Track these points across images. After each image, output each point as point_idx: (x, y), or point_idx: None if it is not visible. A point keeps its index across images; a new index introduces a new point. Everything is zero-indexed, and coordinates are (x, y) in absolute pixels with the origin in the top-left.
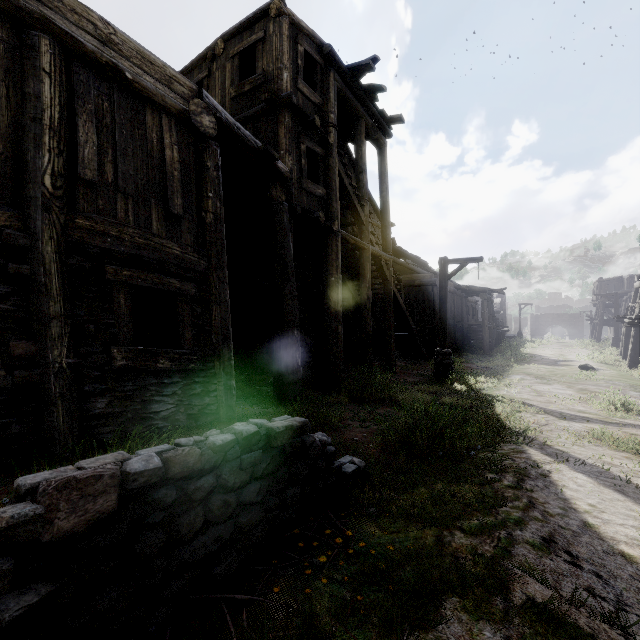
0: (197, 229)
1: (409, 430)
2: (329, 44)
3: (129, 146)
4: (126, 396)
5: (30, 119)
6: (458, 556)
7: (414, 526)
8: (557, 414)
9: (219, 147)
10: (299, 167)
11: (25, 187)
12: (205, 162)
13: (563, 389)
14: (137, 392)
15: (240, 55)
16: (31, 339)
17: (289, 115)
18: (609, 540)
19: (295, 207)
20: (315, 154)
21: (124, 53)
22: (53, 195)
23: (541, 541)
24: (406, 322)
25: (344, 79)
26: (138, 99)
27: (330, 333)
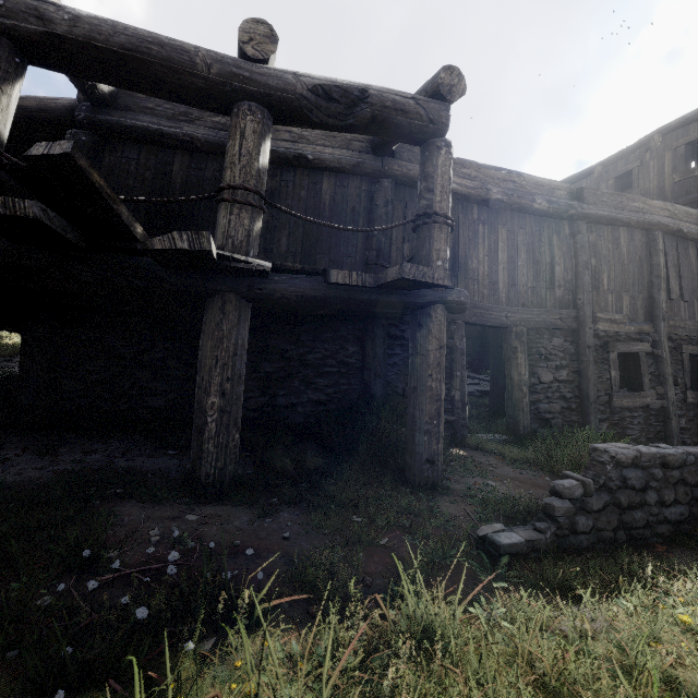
0: None
1: None
2: None
3: (684, 272)
4: (690, 419)
5: (655, 277)
6: None
7: None
8: None
9: None
10: None
11: (654, 311)
12: None
13: None
14: (694, 418)
15: (684, 144)
16: (660, 385)
17: None
18: None
19: None
20: None
21: (679, 218)
22: (665, 312)
23: None
24: None
25: None
26: (685, 241)
27: None
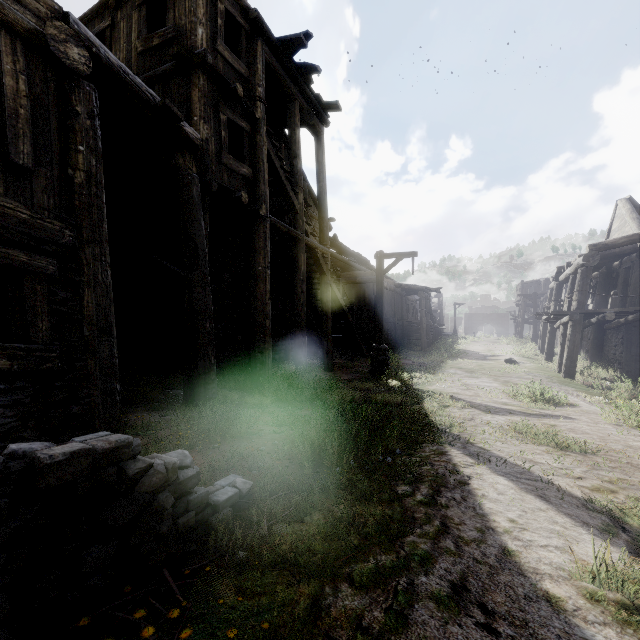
0: (59, 189)
1: (320, 435)
2: (255, 9)
3: None
4: None
5: None
6: (329, 637)
7: (284, 582)
8: (483, 407)
9: (96, 91)
10: (218, 139)
11: None
12: (73, 106)
13: (490, 382)
14: None
15: (148, 4)
16: None
17: (205, 77)
18: (531, 575)
19: (210, 182)
20: (239, 129)
21: None
22: None
23: (448, 591)
24: (345, 318)
25: (275, 53)
26: None
27: (257, 328)
